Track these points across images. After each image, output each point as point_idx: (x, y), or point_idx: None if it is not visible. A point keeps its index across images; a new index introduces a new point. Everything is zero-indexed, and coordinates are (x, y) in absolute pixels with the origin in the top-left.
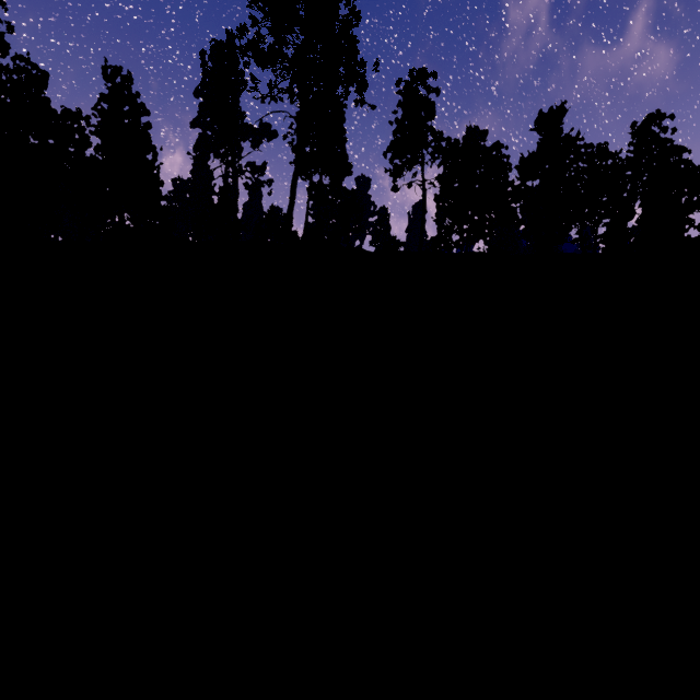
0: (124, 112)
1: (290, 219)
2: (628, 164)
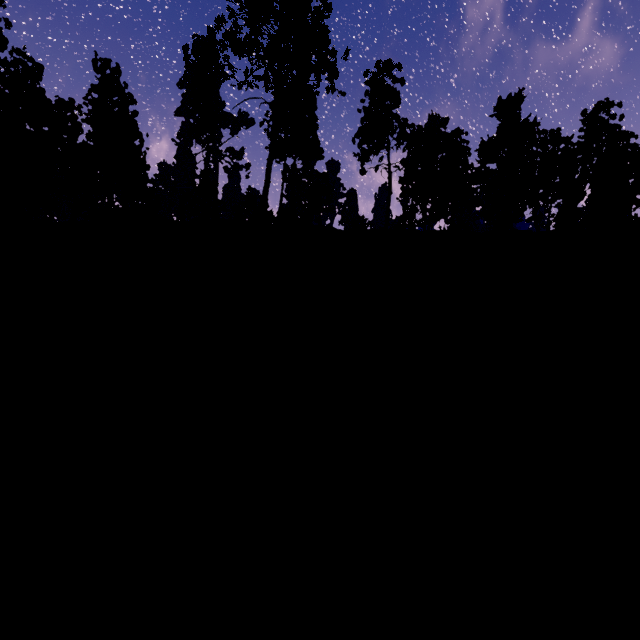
0: (112, 101)
1: (265, 199)
2: (579, 148)
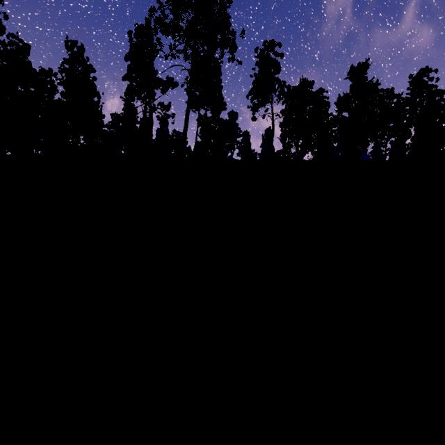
0: (78, 70)
1: (184, 138)
2: (407, 102)
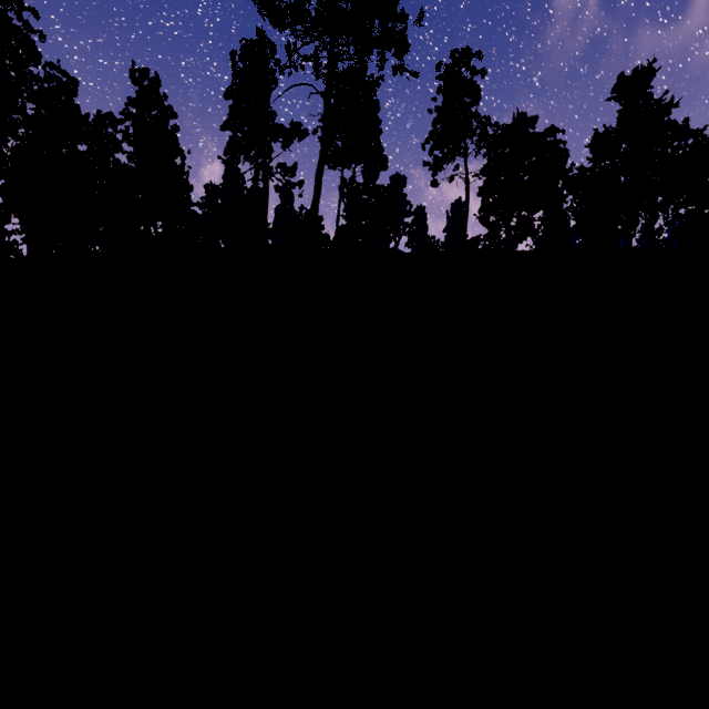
0: (151, 115)
1: (314, 214)
2: None
